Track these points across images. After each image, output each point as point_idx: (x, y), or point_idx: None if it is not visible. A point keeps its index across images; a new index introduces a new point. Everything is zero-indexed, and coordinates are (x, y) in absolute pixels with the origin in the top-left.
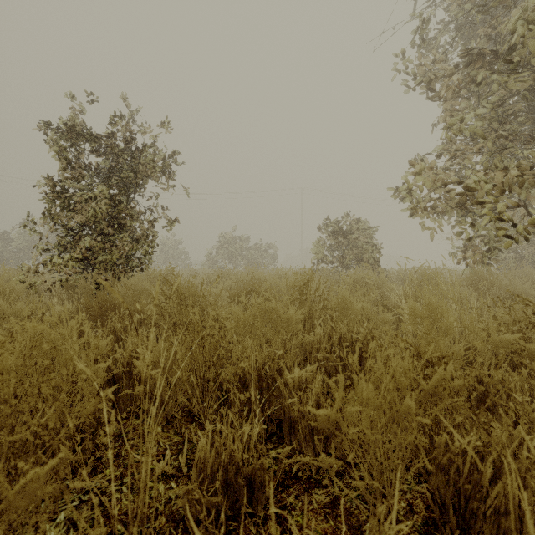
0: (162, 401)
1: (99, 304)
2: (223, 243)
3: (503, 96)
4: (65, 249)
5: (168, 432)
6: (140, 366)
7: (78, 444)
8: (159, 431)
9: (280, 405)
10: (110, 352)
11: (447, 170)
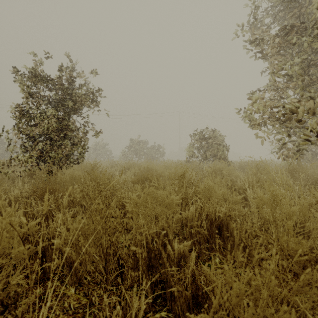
0: (75, 269)
1: (42, 189)
2: (132, 145)
3: (309, 51)
4: (28, 150)
5: (79, 294)
6: (57, 244)
7: (4, 310)
8: (72, 293)
9: (162, 291)
10: (39, 230)
11: (272, 100)
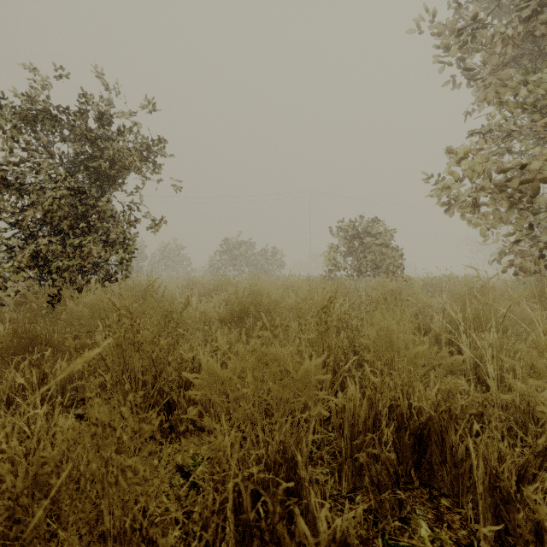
0: None
1: (12, 338)
2: (226, 248)
3: None
4: (16, 255)
5: None
6: None
7: None
8: None
9: None
10: None
11: None
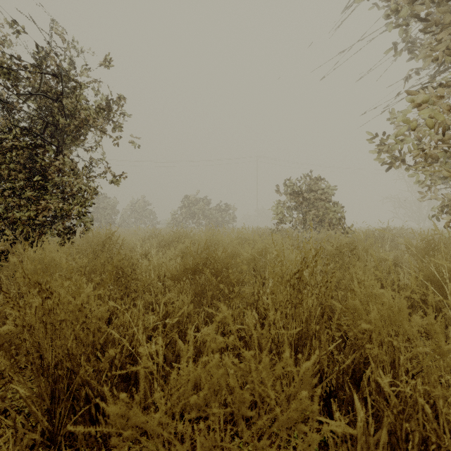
0: None
1: None
2: (186, 204)
3: None
4: None
5: None
6: None
7: None
8: None
9: None
10: None
11: None
